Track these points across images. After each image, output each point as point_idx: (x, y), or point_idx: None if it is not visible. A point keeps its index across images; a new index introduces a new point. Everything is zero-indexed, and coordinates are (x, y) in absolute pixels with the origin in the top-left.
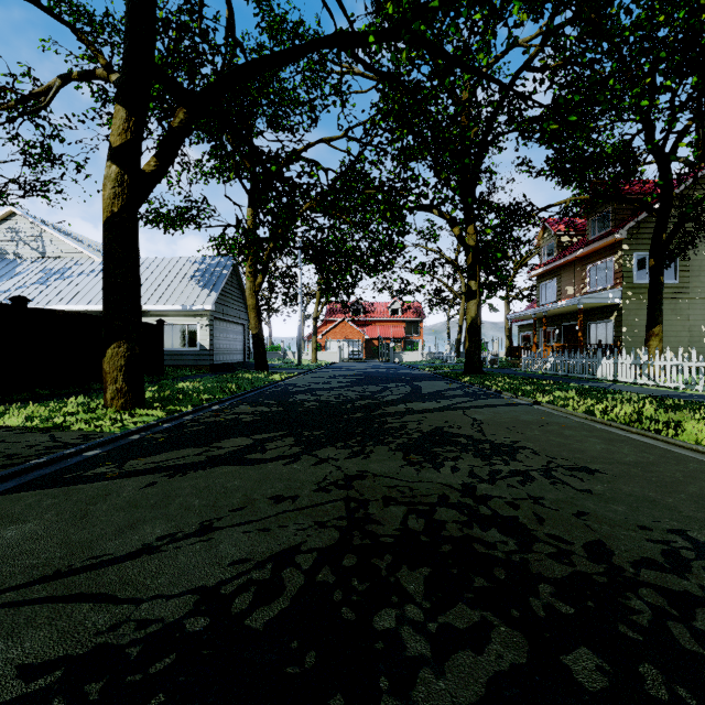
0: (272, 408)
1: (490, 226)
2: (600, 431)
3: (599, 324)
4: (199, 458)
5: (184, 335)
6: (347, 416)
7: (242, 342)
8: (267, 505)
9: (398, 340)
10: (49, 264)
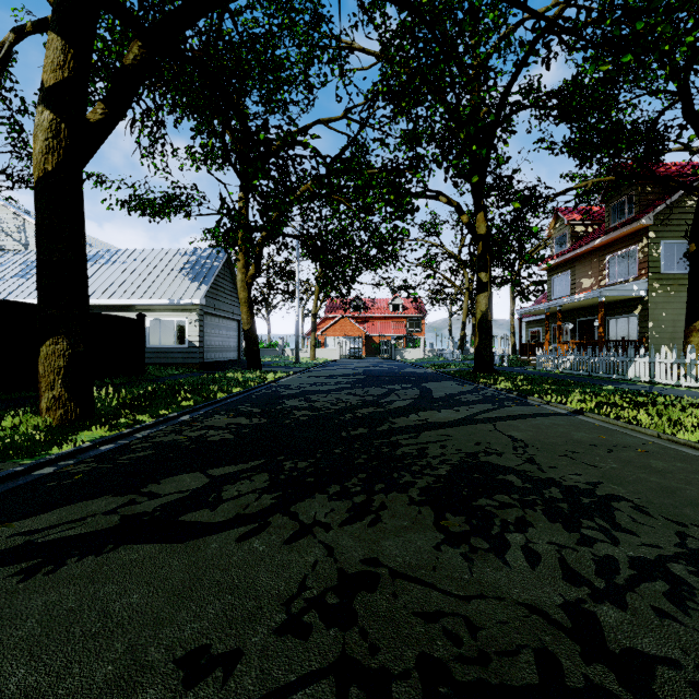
0: (253, 419)
1: (500, 214)
2: (698, 460)
3: (620, 319)
4: (107, 522)
5: (172, 331)
6: (346, 434)
7: (236, 338)
8: (162, 694)
9: (399, 337)
10: (31, 257)
